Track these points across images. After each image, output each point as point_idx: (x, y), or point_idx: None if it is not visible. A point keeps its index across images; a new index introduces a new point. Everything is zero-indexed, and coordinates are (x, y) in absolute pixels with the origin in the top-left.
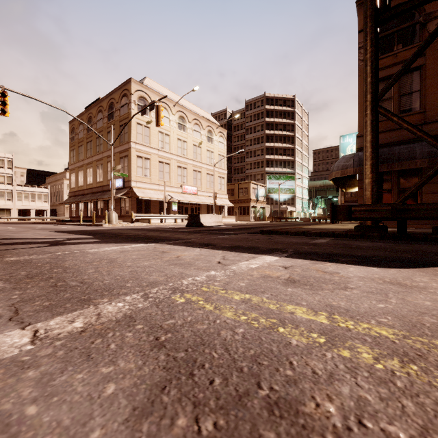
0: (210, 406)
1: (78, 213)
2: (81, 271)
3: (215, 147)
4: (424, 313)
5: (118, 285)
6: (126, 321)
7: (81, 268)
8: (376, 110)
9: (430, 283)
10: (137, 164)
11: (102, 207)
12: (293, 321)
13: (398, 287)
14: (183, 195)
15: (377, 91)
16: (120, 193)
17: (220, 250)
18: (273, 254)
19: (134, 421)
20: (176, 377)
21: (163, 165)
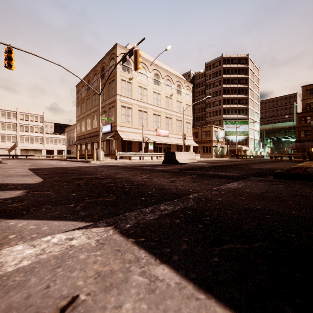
0: None
1: (81, 152)
2: None
3: (183, 98)
4: None
5: None
6: None
7: None
8: None
9: None
10: (122, 112)
11: (96, 147)
12: None
13: None
14: (158, 137)
15: None
16: (109, 136)
17: None
18: None
19: None
20: None
21: (142, 113)
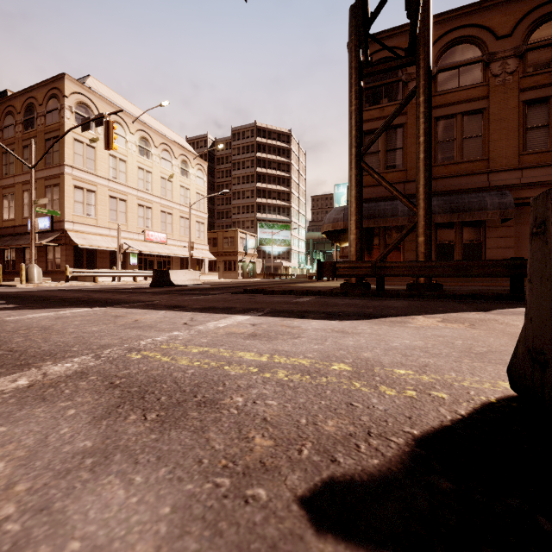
0: (156, 409)
1: None
2: (5, 340)
3: (191, 183)
4: (343, 349)
5: (61, 350)
6: (78, 375)
7: (3, 338)
8: (359, 165)
9: (366, 330)
10: (75, 198)
11: (13, 258)
12: (239, 362)
13: (340, 334)
14: (147, 244)
15: (361, 146)
16: (46, 238)
17: (190, 312)
18: (247, 313)
19: (95, 422)
20: (130, 400)
21: (117, 202)
